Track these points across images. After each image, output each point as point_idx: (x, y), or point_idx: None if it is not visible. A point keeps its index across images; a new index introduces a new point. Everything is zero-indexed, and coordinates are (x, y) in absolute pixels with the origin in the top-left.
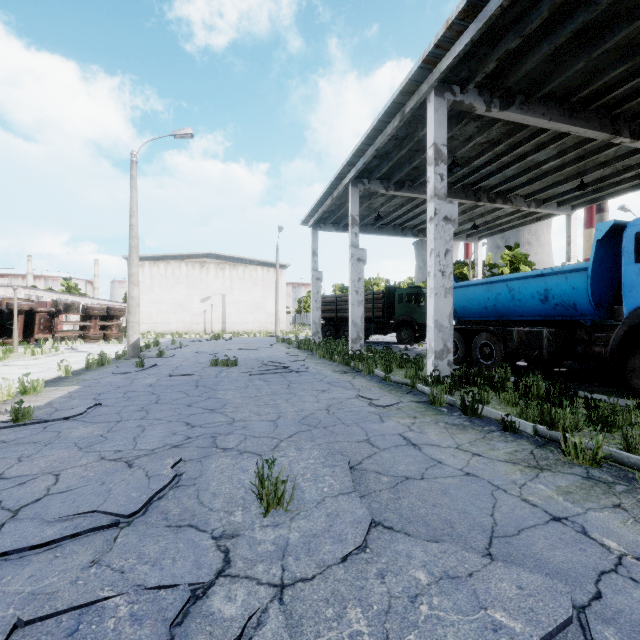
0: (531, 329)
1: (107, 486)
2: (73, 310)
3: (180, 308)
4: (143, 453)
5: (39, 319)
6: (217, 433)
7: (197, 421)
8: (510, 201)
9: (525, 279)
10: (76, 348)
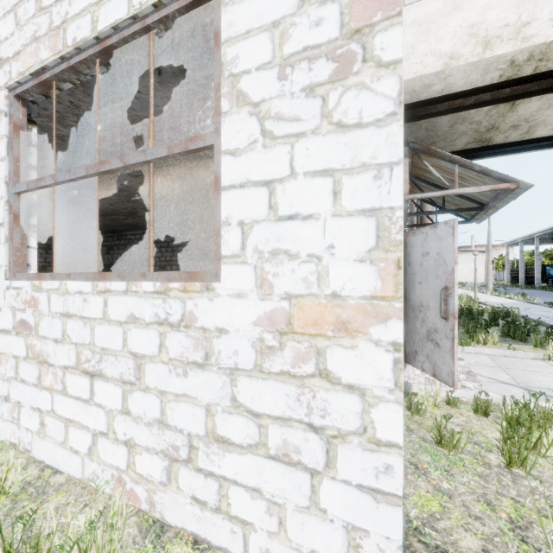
0: None
1: None
2: None
3: None
4: None
5: None
6: None
7: None
8: None
9: None
10: None
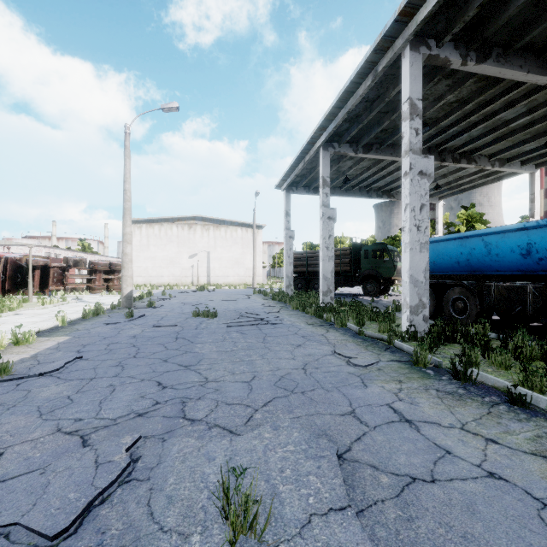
0: (512, 284)
1: (46, 478)
2: (81, 265)
3: (171, 263)
4: (103, 424)
5: (53, 273)
6: (187, 397)
7: (169, 380)
8: (474, 161)
9: (504, 233)
10: (81, 298)
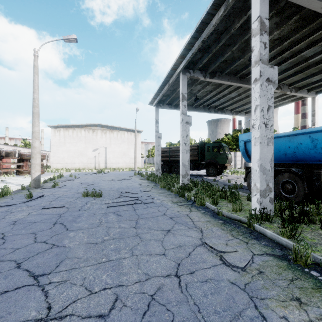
0: None
1: None
2: (11, 156)
3: (81, 155)
4: None
5: None
6: None
7: None
8: (280, 87)
9: None
10: (5, 180)
